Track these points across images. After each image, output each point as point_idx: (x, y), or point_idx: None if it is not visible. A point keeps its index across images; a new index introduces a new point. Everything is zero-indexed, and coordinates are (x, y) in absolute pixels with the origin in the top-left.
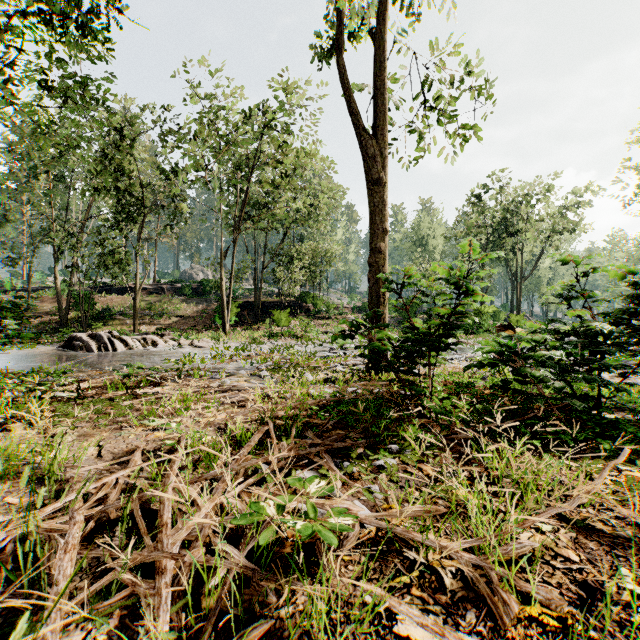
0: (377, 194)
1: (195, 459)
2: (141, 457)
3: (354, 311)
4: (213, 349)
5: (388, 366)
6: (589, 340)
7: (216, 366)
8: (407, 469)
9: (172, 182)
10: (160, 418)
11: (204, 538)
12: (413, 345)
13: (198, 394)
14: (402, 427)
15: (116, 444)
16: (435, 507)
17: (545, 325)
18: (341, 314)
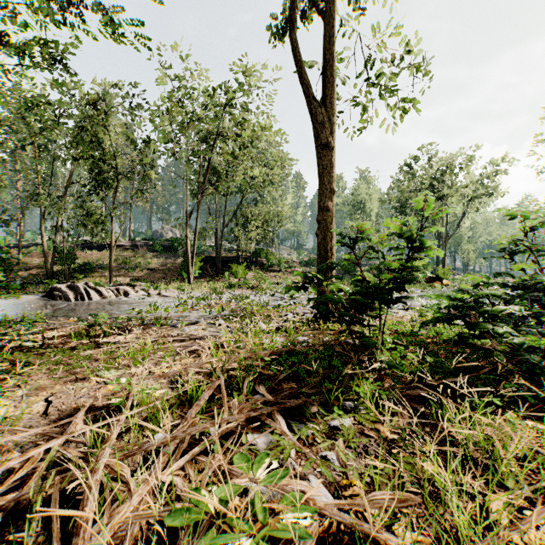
0: (325, 157)
1: (143, 417)
2: (88, 415)
3: (302, 265)
4: (178, 298)
5: (337, 317)
6: (541, 294)
7: (178, 314)
8: (364, 431)
9: (143, 152)
10: (116, 369)
11: (131, 539)
12: (363, 298)
13: (157, 343)
14: (355, 382)
15: (66, 399)
16: (407, 494)
17: (487, 278)
18: (290, 267)
